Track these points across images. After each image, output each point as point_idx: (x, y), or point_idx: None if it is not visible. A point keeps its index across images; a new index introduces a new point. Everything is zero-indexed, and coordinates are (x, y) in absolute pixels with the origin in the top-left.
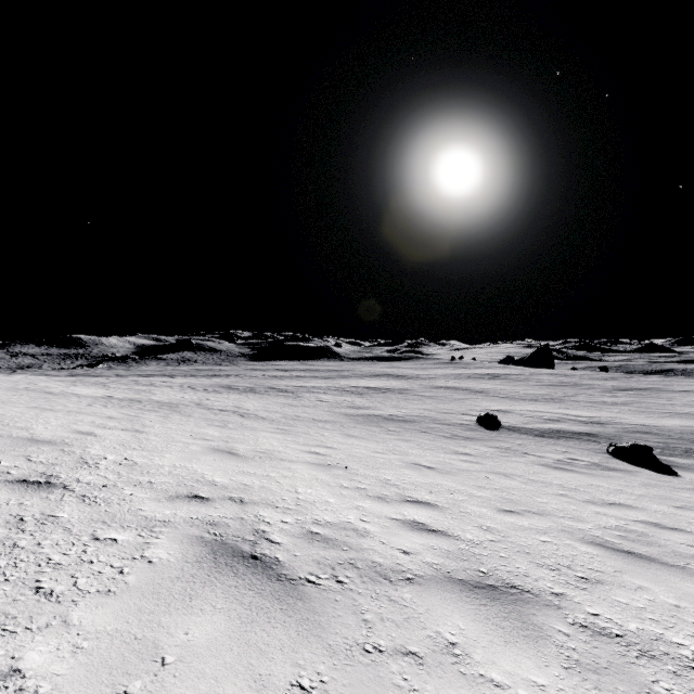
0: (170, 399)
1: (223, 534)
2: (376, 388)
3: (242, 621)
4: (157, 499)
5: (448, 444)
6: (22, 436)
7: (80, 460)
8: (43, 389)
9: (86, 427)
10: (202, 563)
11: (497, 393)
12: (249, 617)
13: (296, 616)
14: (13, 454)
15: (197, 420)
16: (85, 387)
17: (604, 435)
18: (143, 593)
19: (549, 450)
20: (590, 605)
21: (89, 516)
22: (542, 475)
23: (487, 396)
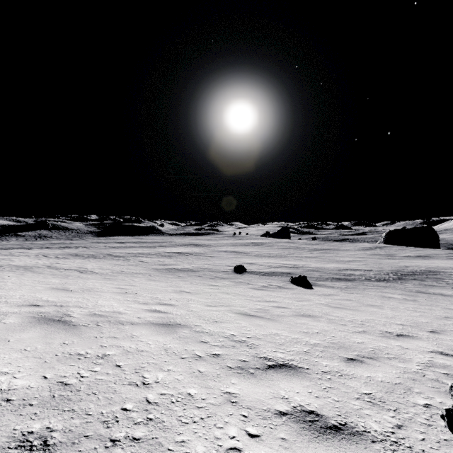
0: (26, 264)
1: (46, 315)
2: (182, 253)
3: (46, 334)
4: (10, 306)
5: (209, 281)
6: None
7: None
8: None
9: None
10: (32, 322)
11: (253, 253)
12: (50, 333)
13: (71, 332)
14: None
15: (46, 275)
16: None
17: (295, 273)
18: (1, 329)
19: (262, 281)
20: (207, 327)
21: None
22: (247, 292)
23: (246, 255)
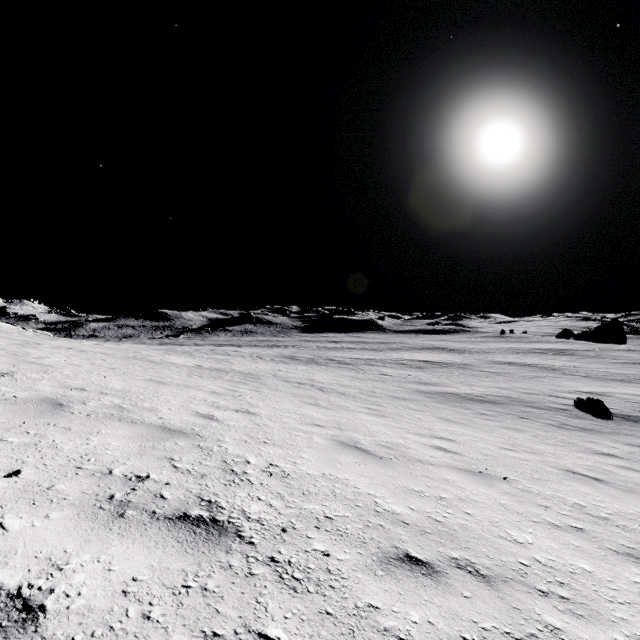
0: (248, 369)
1: None
2: (433, 362)
3: None
4: (369, 568)
5: (569, 437)
6: (153, 422)
7: (225, 466)
8: (147, 358)
9: (203, 408)
10: None
11: (573, 371)
12: None
13: None
14: (155, 456)
15: (287, 395)
16: (176, 356)
17: None
18: None
19: None
20: None
21: (317, 637)
22: None
23: (564, 374)
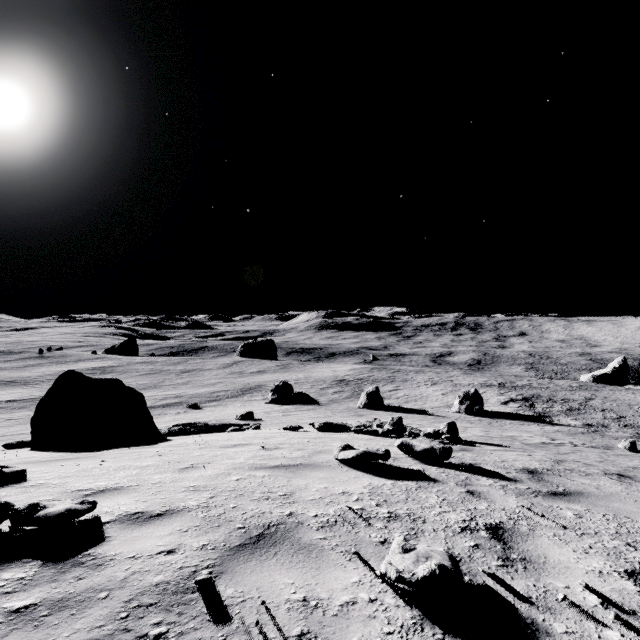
0: None
1: None
2: (23, 400)
3: None
4: None
5: None
6: None
7: None
8: None
9: None
10: None
11: None
12: None
13: None
14: None
15: None
16: None
17: (184, 401)
18: None
19: (171, 411)
20: None
21: None
22: (176, 417)
23: None
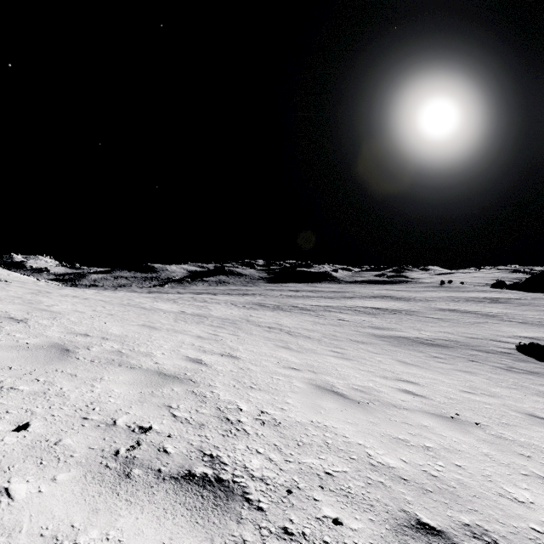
0: (225, 315)
1: None
2: (383, 309)
3: None
4: (386, 540)
5: (520, 380)
6: (150, 367)
7: (220, 414)
8: (139, 305)
9: (191, 352)
10: None
11: (510, 317)
12: None
13: None
14: (155, 404)
15: (261, 339)
16: (163, 303)
17: None
18: None
19: None
20: None
21: None
22: None
23: (502, 320)
